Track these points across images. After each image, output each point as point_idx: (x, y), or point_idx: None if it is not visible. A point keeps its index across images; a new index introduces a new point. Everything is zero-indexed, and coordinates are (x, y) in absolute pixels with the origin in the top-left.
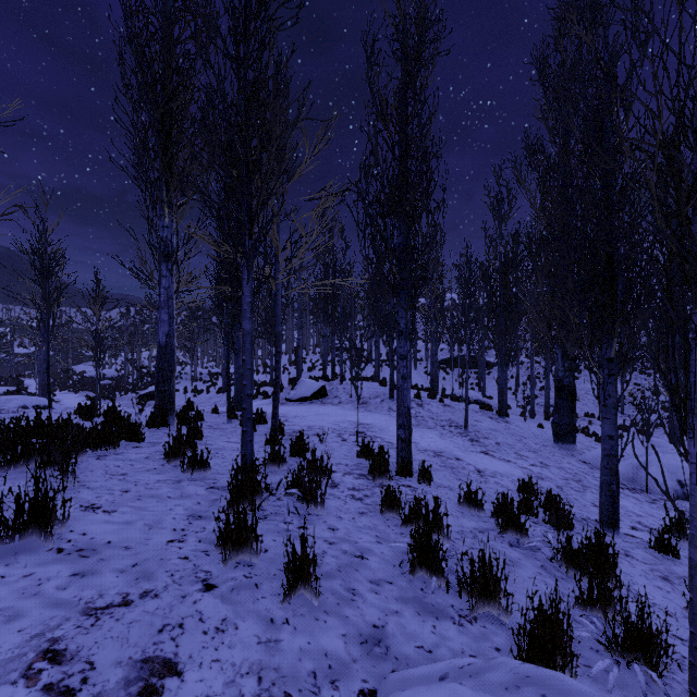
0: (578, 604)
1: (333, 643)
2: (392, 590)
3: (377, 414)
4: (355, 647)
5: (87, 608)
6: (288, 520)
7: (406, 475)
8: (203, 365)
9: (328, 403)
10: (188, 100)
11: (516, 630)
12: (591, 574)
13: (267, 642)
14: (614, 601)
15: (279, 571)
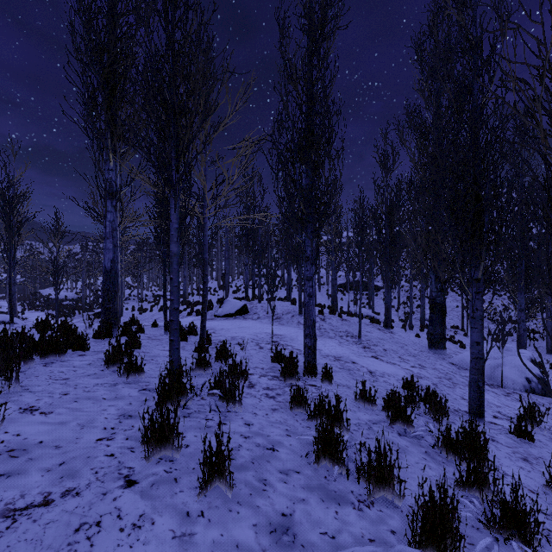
0: (459, 486)
1: (245, 533)
2: (299, 479)
3: (288, 327)
4: (265, 536)
5: (6, 509)
6: (209, 417)
7: (312, 376)
8: (148, 289)
9: (249, 318)
10: (130, 64)
11: (408, 512)
12: (467, 458)
13: (181, 536)
14: (489, 483)
15: (197, 465)
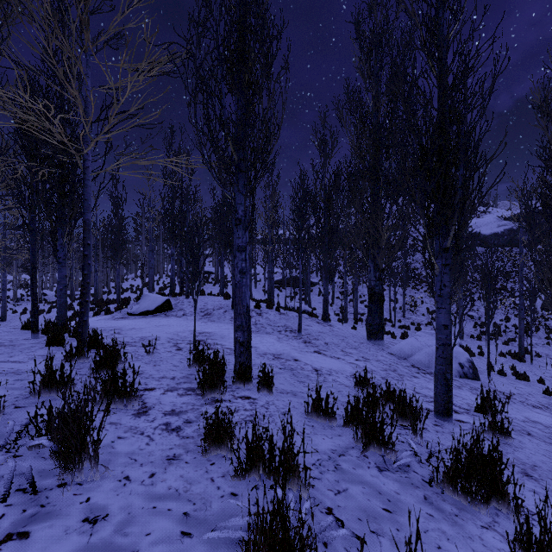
0: None
1: None
2: None
3: (220, 323)
4: None
5: None
6: None
7: (245, 383)
8: (52, 288)
9: (172, 315)
10: None
11: None
12: (485, 499)
13: None
14: None
15: None
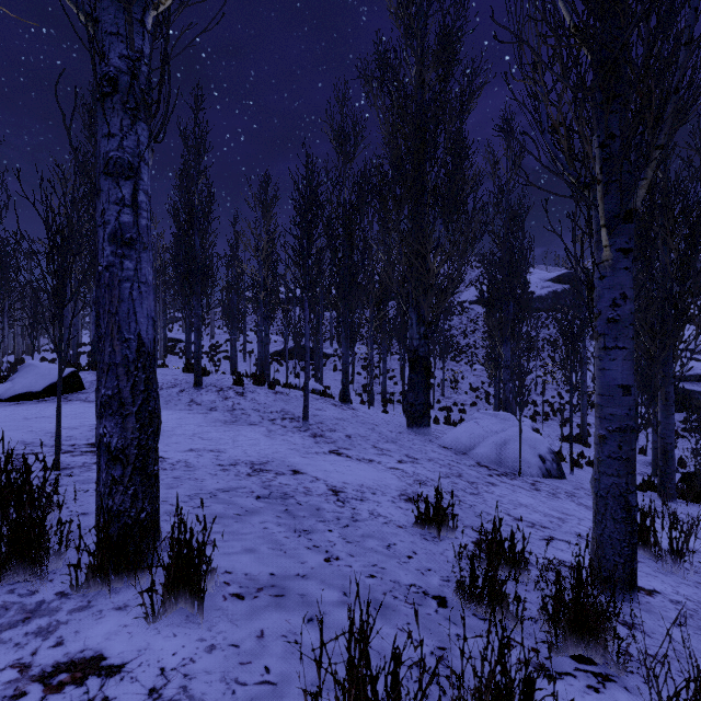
0: None
1: None
2: None
3: (166, 410)
4: None
5: None
6: None
7: (119, 580)
8: None
9: (77, 400)
10: None
11: None
12: None
13: None
14: None
15: None
